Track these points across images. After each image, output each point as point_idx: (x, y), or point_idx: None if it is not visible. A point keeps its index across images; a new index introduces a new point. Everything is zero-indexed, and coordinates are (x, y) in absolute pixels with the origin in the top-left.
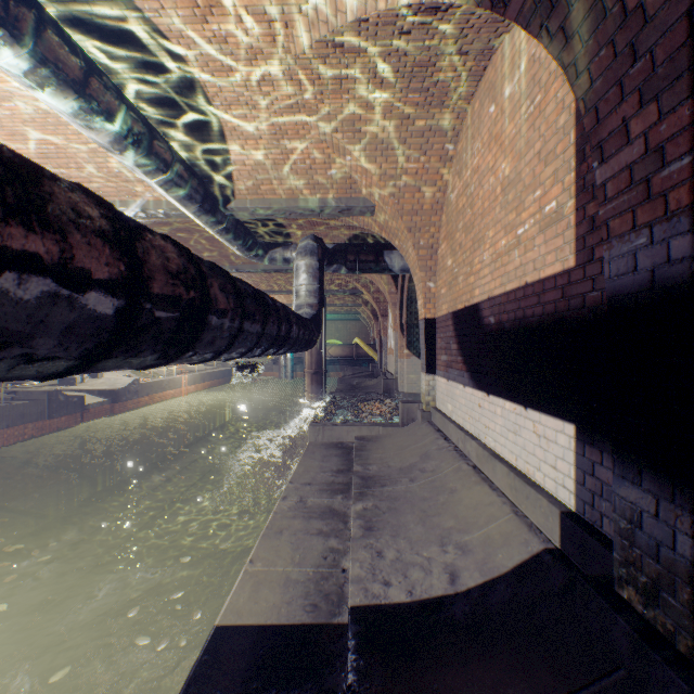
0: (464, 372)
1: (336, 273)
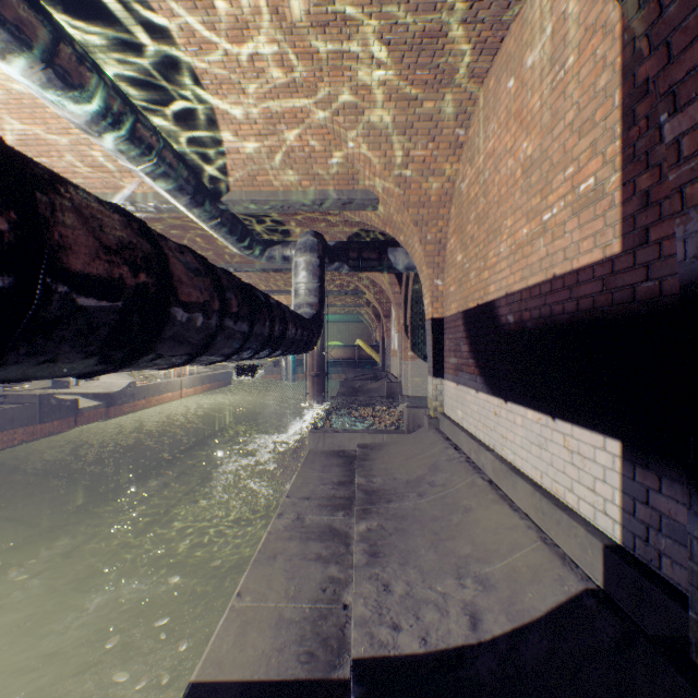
0: (477, 376)
1: (338, 273)
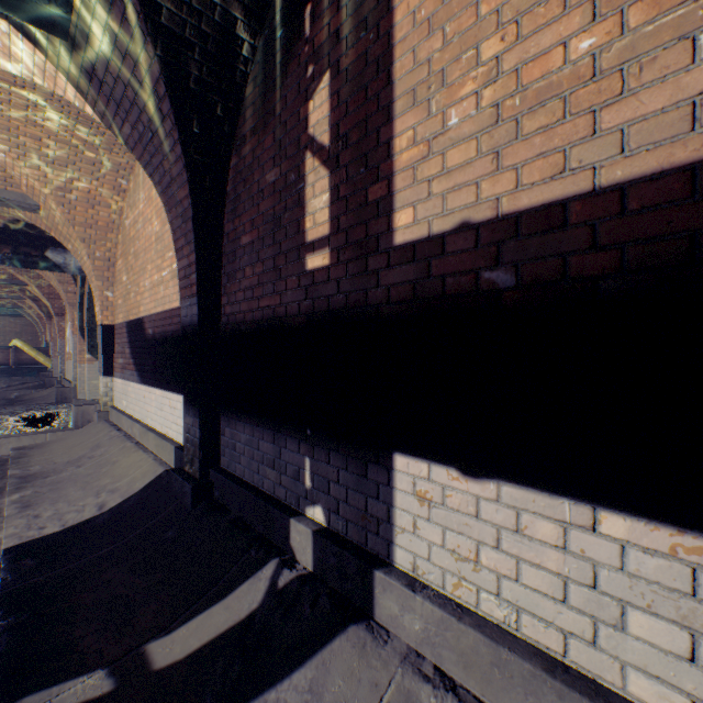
0: (135, 372)
1: None
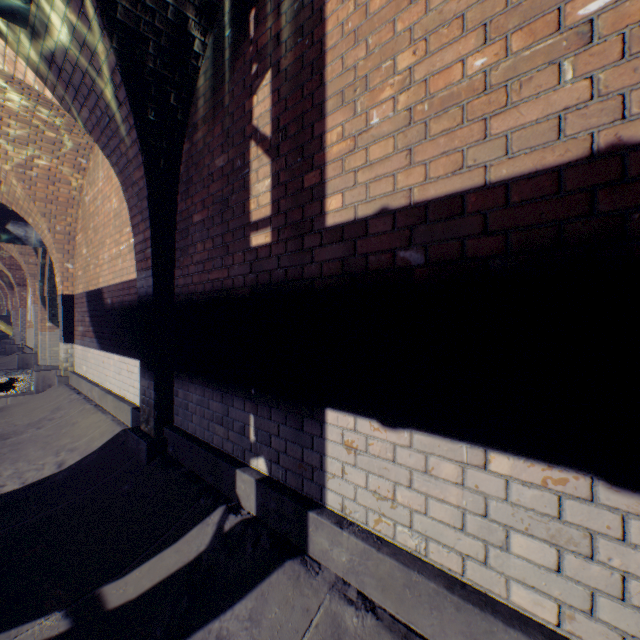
0: (95, 339)
1: None
